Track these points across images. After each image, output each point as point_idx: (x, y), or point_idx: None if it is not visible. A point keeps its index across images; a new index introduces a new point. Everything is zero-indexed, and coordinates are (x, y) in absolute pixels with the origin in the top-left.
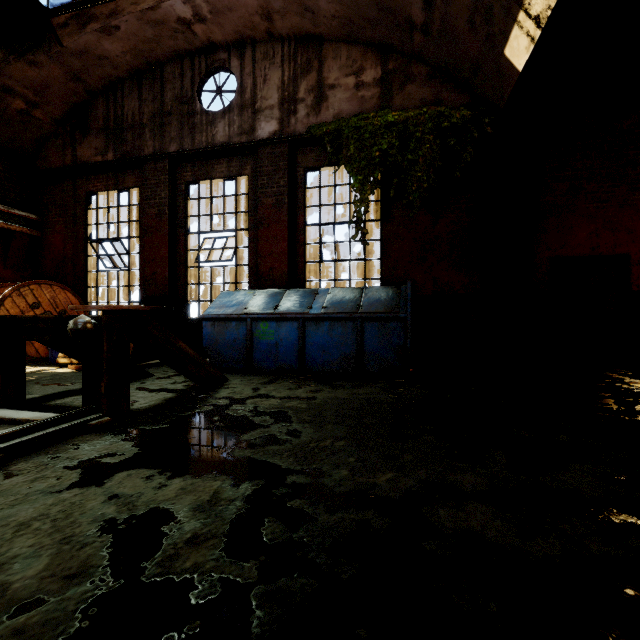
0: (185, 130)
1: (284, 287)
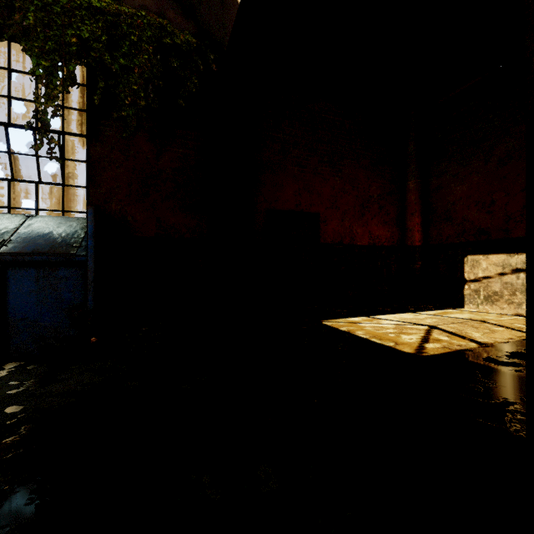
0: None
1: None
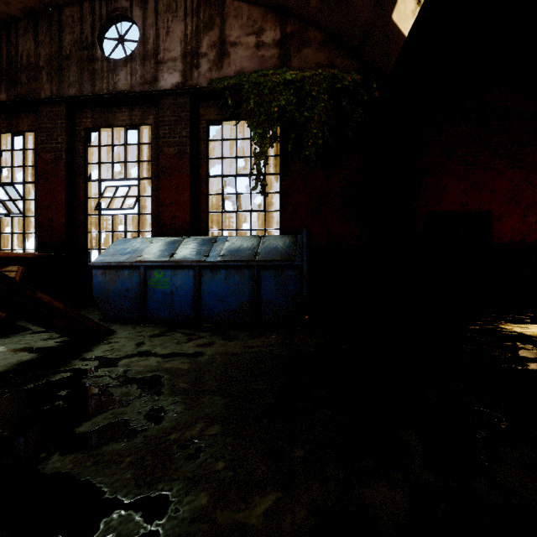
0: (85, 76)
1: (186, 236)
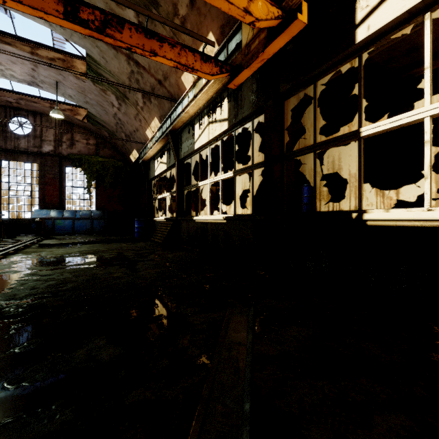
0: (1, 137)
1: (58, 208)
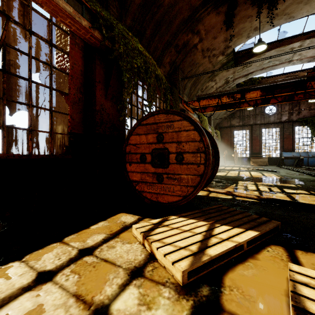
0: (262, 118)
1: (291, 151)
